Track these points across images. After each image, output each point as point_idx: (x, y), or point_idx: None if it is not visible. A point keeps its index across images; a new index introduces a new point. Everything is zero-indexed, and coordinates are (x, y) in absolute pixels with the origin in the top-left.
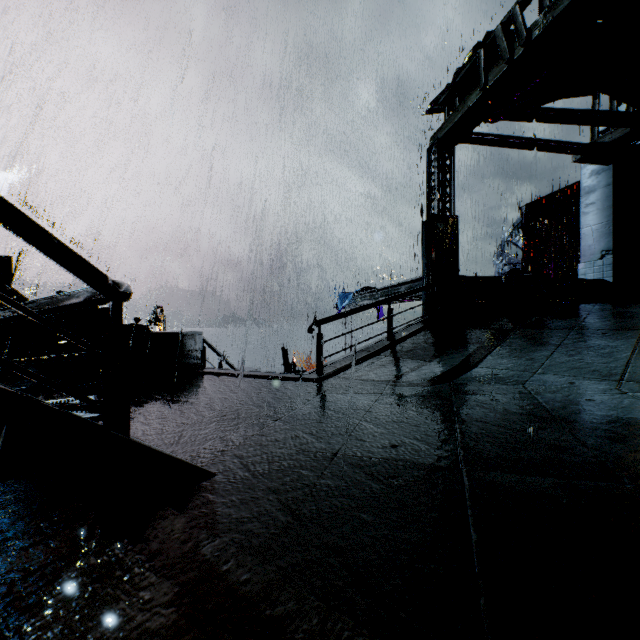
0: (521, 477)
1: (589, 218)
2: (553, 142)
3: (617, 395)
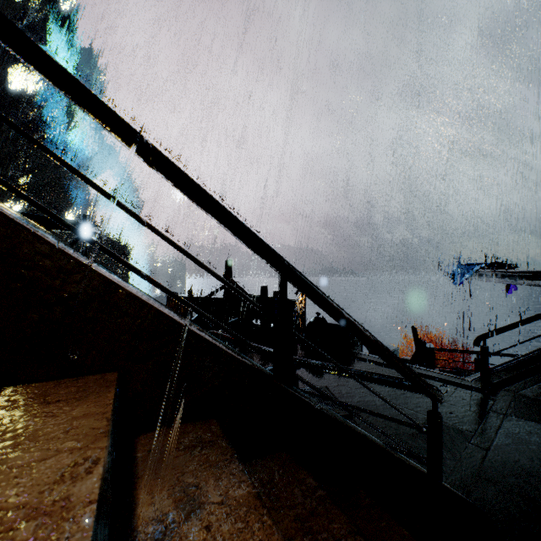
0: None
1: None
2: None
3: None
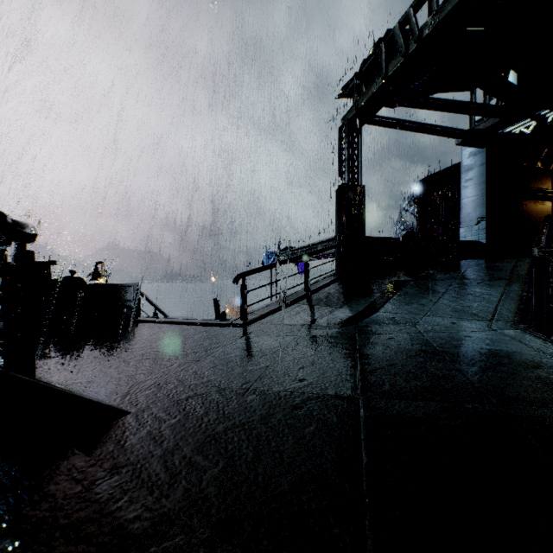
0: (409, 402)
1: (468, 191)
2: (440, 127)
3: (488, 332)
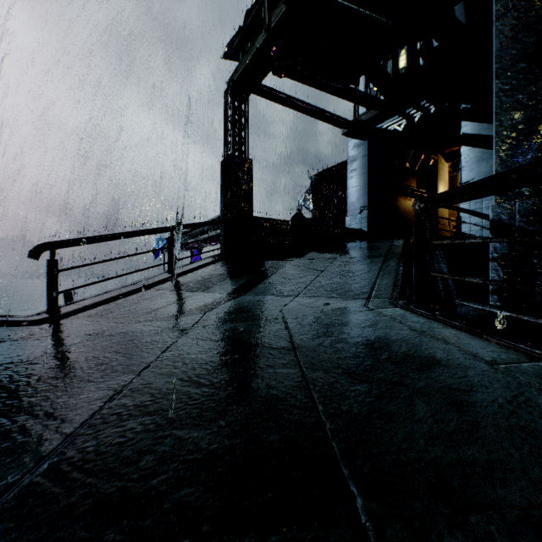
0: None
1: (353, 181)
2: (329, 113)
3: (365, 312)
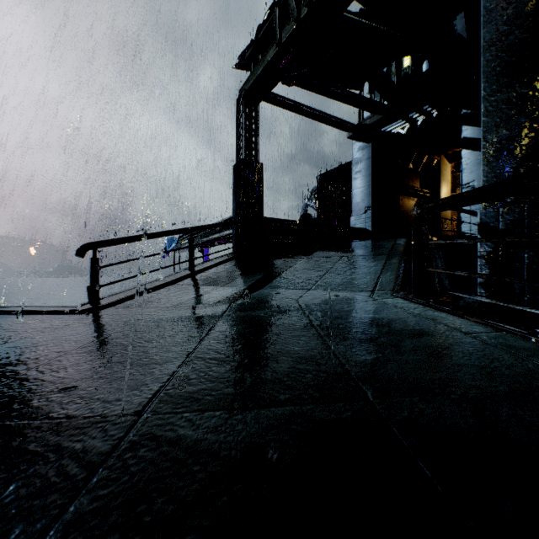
0: (230, 415)
1: (358, 182)
2: (334, 118)
3: (370, 301)
